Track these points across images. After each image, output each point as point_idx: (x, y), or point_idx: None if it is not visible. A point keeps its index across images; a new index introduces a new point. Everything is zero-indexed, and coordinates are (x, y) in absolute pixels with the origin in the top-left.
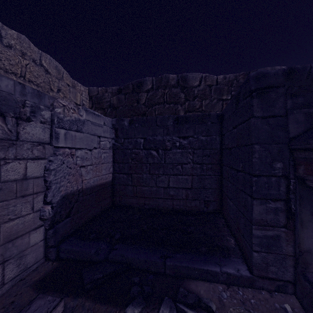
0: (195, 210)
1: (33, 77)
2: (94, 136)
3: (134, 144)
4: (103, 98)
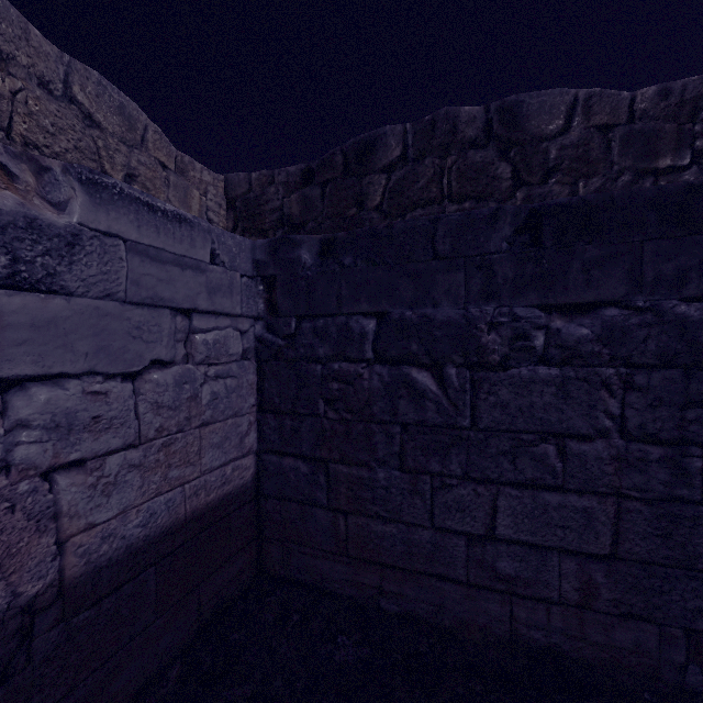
0: (631, 667)
1: (39, 131)
2: (153, 309)
3: (337, 338)
4: (264, 201)
